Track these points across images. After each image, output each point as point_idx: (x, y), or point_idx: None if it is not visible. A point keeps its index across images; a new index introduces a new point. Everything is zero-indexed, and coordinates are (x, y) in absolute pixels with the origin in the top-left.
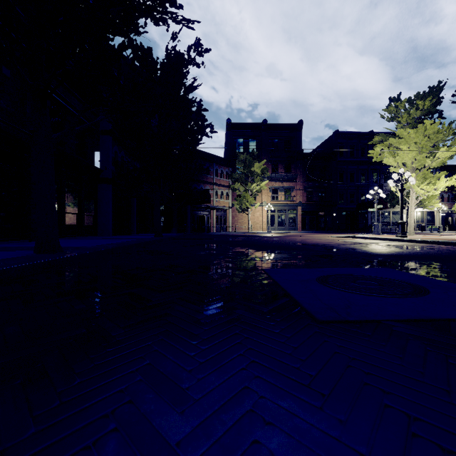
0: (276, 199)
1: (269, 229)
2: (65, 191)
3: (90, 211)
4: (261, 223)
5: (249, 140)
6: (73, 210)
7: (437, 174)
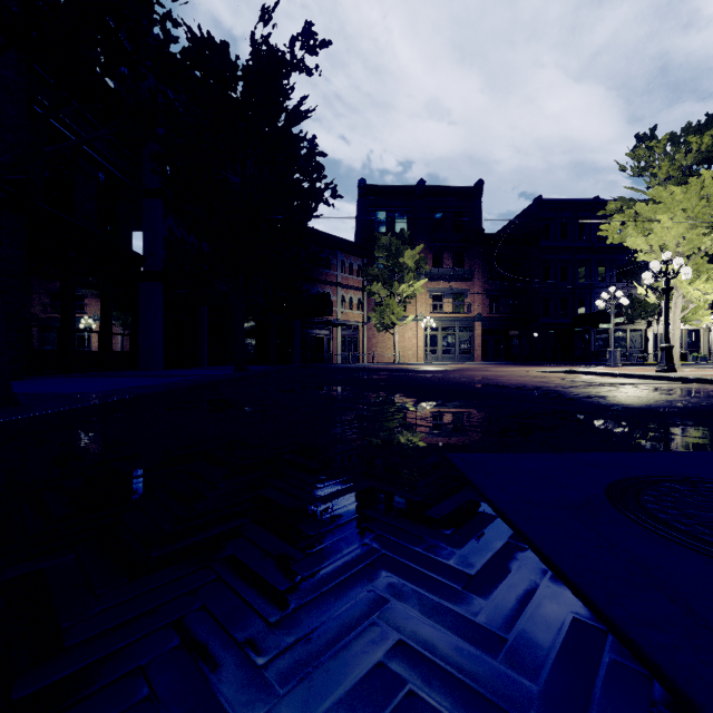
0: (439, 310)
1: (429, 359)
2: (77, 292)
3: (125, 328)
4: (414, 348)
5: (395, 214)
6: (92, 326)
7: None
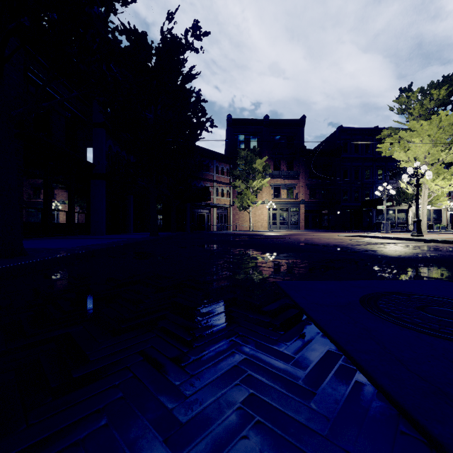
0: (278, 197)
1: (271, 228)
2: (53, 186)
3: (82, 209)
4: (262, 221)
5: (250, 137)
6: (62, 207)
7: (452, 169)
